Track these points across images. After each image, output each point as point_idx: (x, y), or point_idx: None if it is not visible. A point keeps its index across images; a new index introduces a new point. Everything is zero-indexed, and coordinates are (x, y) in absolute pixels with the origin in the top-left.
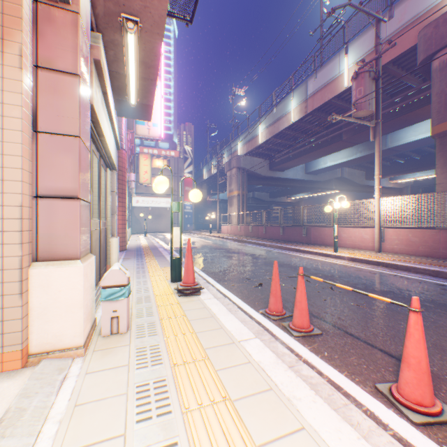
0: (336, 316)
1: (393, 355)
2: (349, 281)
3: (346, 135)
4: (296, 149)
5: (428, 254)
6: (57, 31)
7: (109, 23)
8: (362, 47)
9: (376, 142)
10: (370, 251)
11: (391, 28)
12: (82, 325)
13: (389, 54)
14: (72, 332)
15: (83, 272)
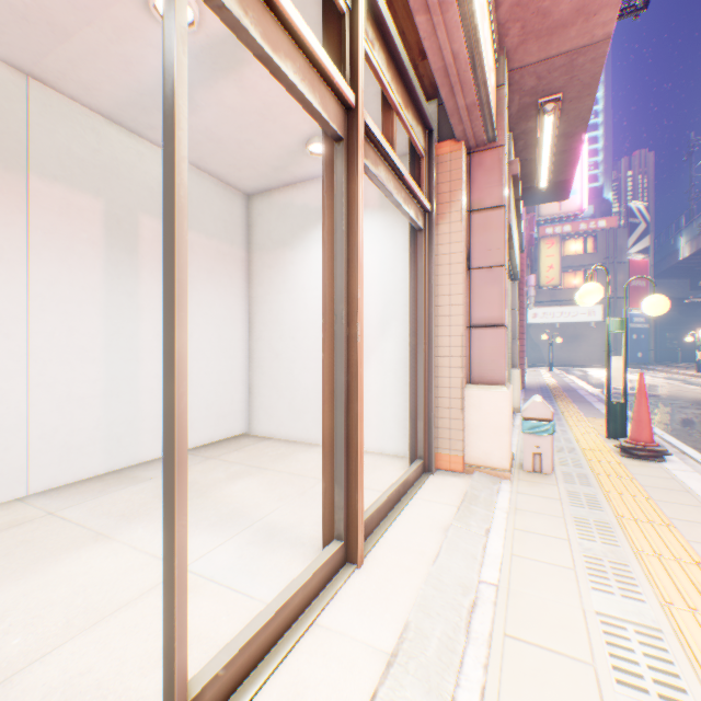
0: None
1: None
2: None
3: None
4: None
5: None
6: (484, 172)
7: (520, 117)
8: None
9: None
10: None
11: None
12: (506, 449)
13: None
14: (498, 453)
15: (508, 398)
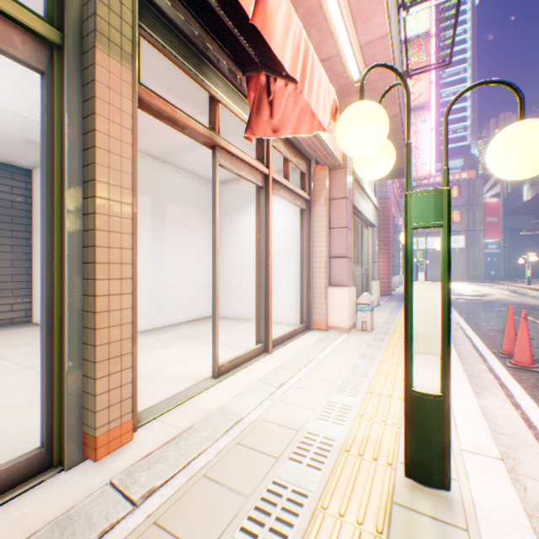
0: None
1: None
2: None
3: None
4: None
5: None
6: (337, 180)
7: None
8: None
9: None
10: None
11: None
12: (347, 318)
13: None
14: (343, 320)
15: (347, 293)
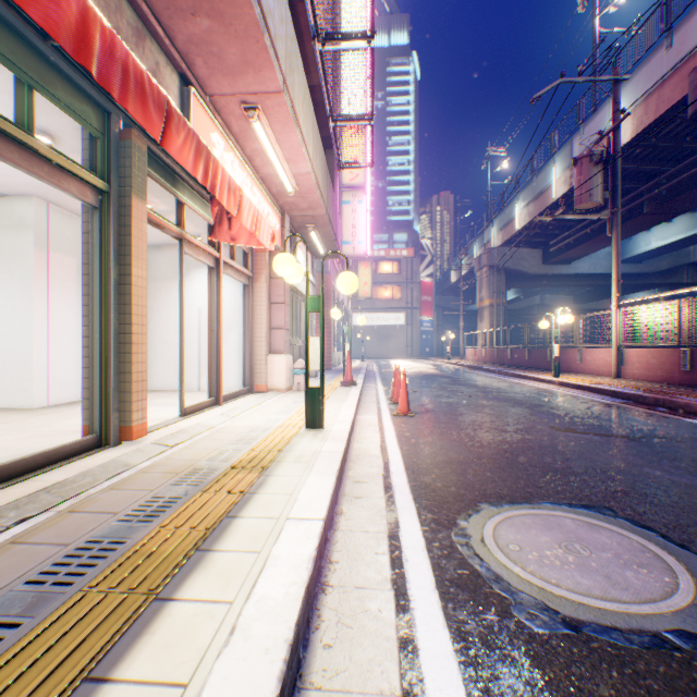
0: (433, 402)
1: (428, 410)
2: (502, 394)
3: (649, 205)
4: (579, 230)
5: (664, 380)
6: None
7: (301, 228)
8: (635, 90)
9: (612, 237)
10: (609, 377)
11: (668, 64)
12: (285, 380)
13: (666, 99)
14: (282, 383)
15: (286, 359)
